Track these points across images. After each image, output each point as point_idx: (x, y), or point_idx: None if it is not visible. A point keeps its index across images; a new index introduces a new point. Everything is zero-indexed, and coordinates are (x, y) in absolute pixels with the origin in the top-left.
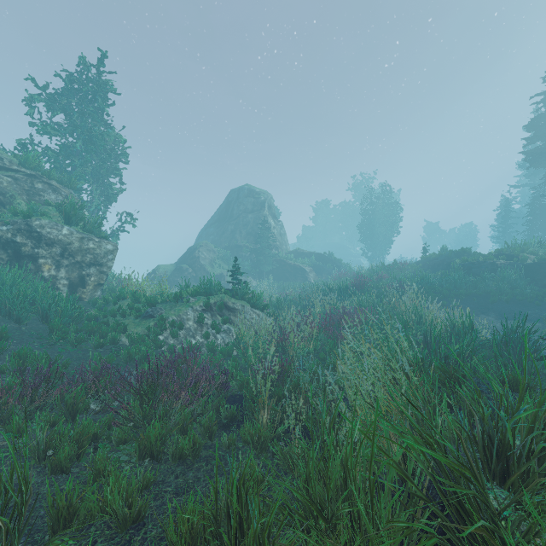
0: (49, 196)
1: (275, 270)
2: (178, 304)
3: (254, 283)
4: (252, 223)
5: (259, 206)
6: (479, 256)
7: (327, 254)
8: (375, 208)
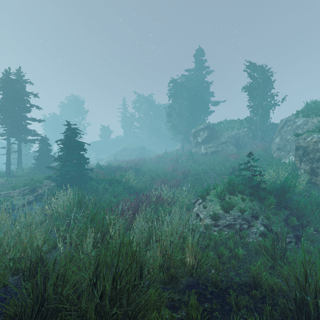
0: None
1: None
2: None
3: None
4: None
5: None
6: None
7: None
8: None
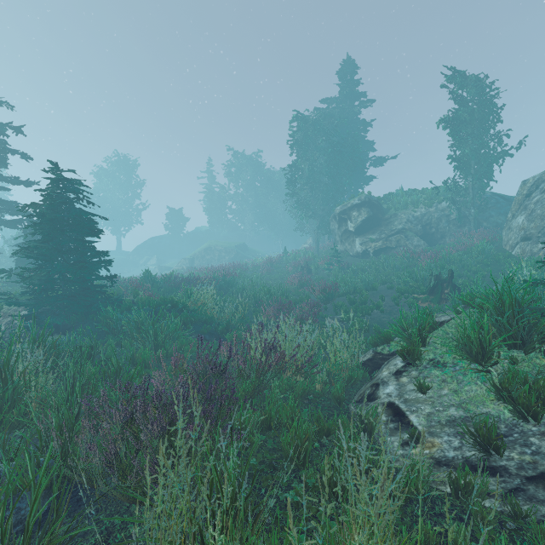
0: None
1: None
2: None
3: None
4: None
5: None
6: None
7: None
8: None
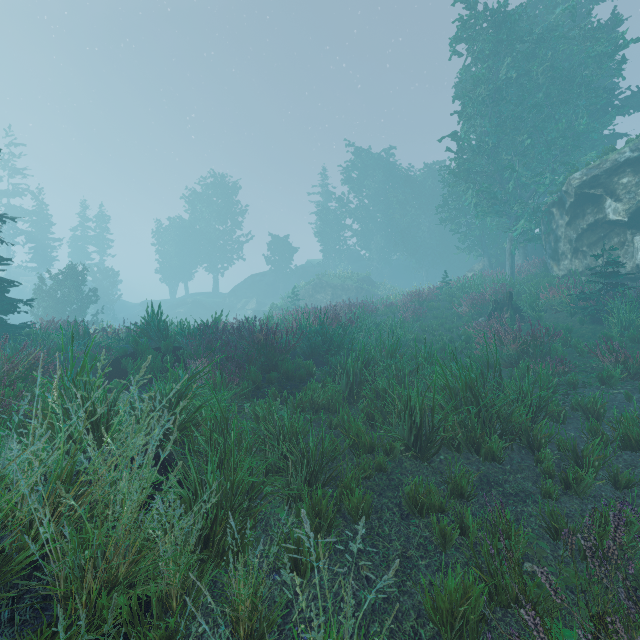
0: None
1: None
2: None
3: None
4: None
5: None
6: None
7: None
8: None
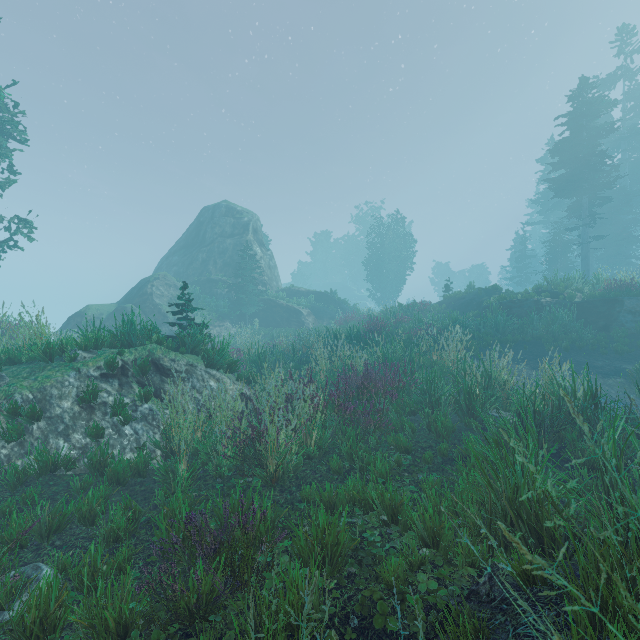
0: None
1: (261, 312)
2: (51, 364)
3: (233, 330)
4: (232, 250)
5: (241, 229)
6: (513, 294)
7: (329, 293)
8: (385, 241)
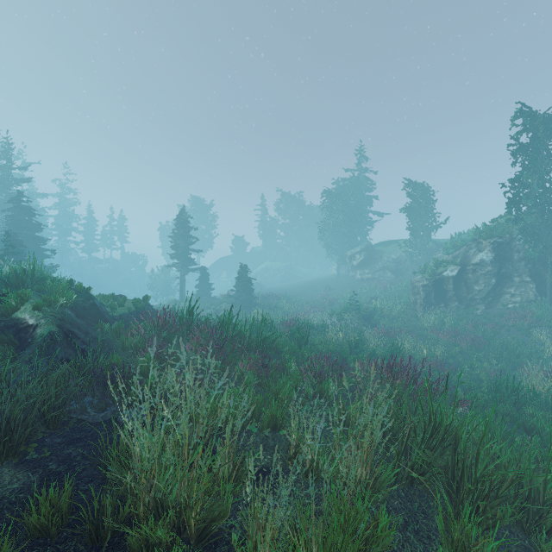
0: (471, 251)
1: None
2: None
3: None
4: None
5: None
6: None
7: None
8: None
